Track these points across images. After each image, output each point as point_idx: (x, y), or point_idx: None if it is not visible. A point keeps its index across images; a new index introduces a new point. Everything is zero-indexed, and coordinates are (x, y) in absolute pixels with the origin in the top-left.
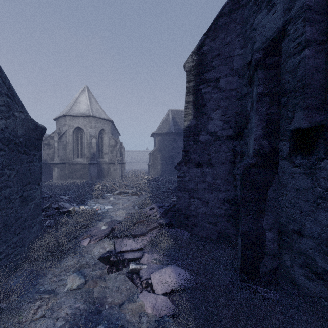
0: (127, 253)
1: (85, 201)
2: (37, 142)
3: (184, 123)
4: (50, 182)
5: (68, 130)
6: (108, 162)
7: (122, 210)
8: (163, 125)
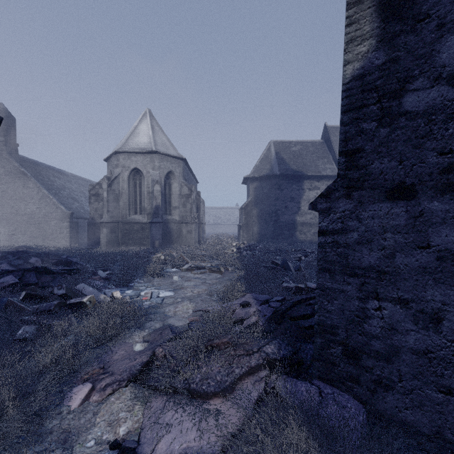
0: None
1: (130, 280)
2: None
3: (344, 69)
4: (97, 249)
5: (122, 174)
6: (179, 220)
7: (188, 303)
8: (261, 165)
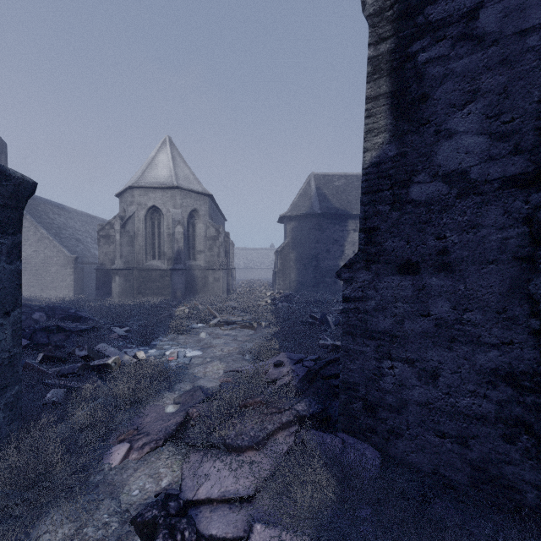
0: (208, 509)
1: (152, 339)
2: (1, 212)
3: (364, 155)
4: (108, 301)
5: (137, 213)
6: (205, 266)
7: (219, 363)
8: (299, 202)
